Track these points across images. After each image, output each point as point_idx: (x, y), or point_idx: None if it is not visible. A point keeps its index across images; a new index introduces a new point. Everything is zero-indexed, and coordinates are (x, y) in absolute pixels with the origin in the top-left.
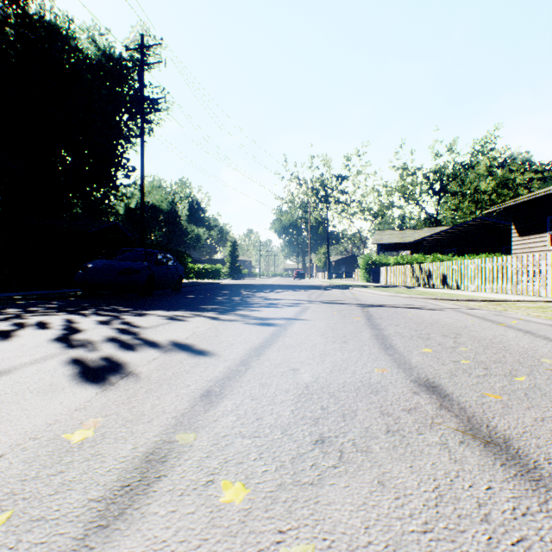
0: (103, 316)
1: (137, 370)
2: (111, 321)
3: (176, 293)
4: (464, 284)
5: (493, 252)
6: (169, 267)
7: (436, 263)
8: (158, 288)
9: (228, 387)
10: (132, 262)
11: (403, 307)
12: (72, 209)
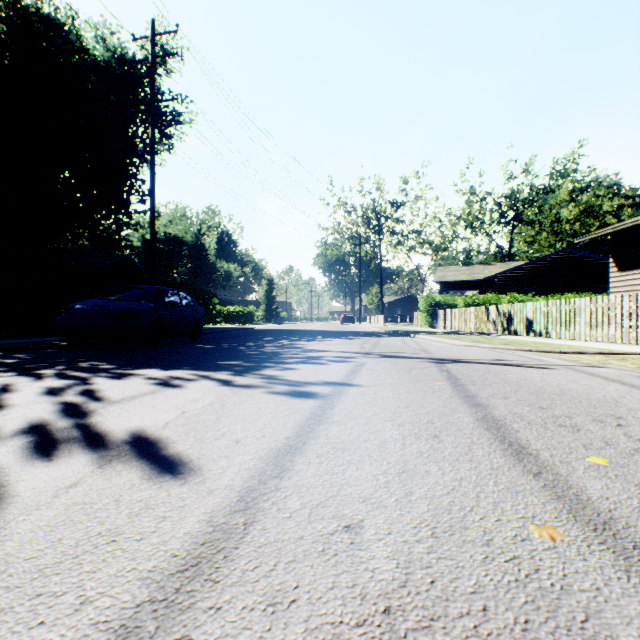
0: (64, 378)
1: (6, 528)
2: (69, 388)
3: (192, 342)
4: (556, 330)
5: (580, 291)
6: (184, 309)
7: (519, 304)
8: (168, 336)
9: (182, 616)
10: (133, 302)
11: (494, 363)
12: (78, 240)
